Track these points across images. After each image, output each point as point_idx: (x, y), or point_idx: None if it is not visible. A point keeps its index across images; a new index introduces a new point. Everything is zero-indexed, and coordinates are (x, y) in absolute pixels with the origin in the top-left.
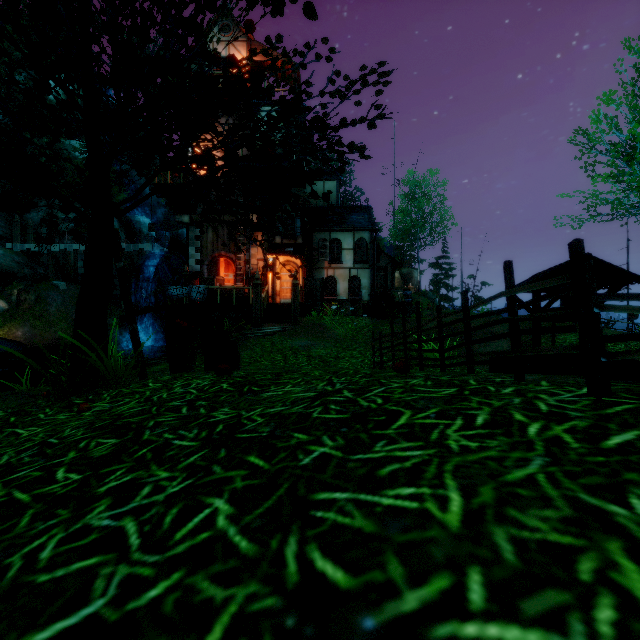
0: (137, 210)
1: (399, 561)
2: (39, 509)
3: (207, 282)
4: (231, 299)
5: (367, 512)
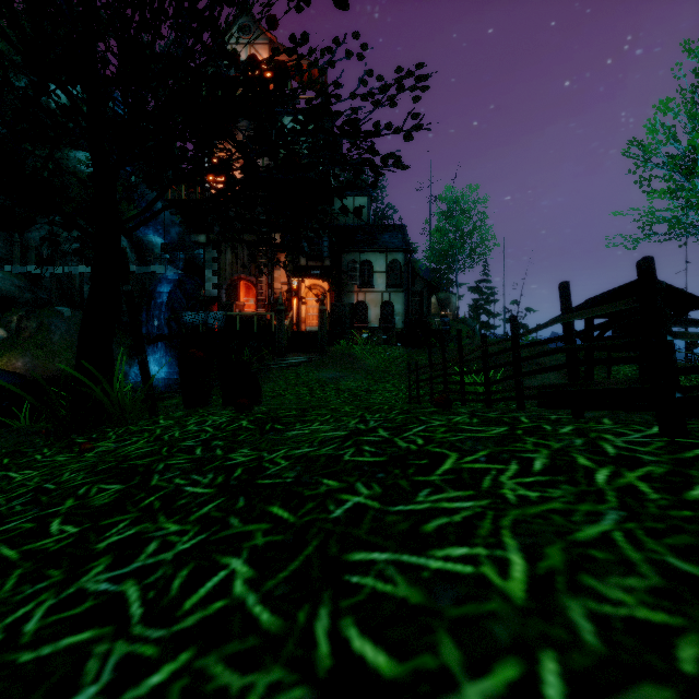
0: (149, 229)
1: (454, 642)
2: (28, 569)
3: (225, 308)
4: (252, 326)
5: (412, 578)
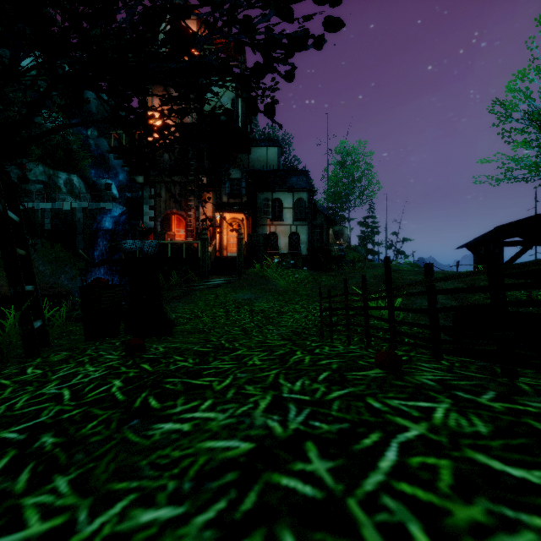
0: (102, 174)
1: None
2: None
3: (159, 237)
4: (181, 253)
5: None
